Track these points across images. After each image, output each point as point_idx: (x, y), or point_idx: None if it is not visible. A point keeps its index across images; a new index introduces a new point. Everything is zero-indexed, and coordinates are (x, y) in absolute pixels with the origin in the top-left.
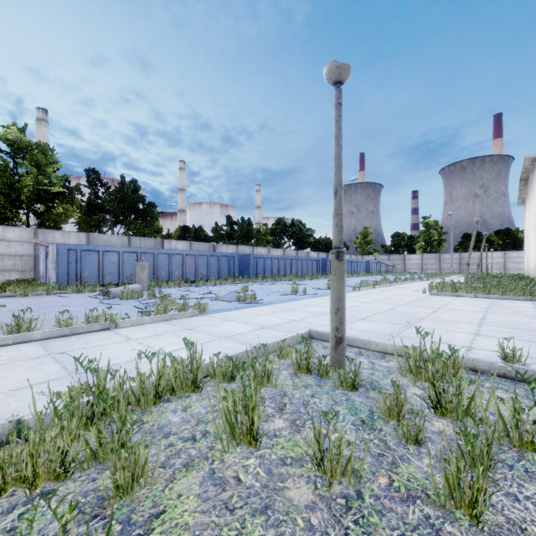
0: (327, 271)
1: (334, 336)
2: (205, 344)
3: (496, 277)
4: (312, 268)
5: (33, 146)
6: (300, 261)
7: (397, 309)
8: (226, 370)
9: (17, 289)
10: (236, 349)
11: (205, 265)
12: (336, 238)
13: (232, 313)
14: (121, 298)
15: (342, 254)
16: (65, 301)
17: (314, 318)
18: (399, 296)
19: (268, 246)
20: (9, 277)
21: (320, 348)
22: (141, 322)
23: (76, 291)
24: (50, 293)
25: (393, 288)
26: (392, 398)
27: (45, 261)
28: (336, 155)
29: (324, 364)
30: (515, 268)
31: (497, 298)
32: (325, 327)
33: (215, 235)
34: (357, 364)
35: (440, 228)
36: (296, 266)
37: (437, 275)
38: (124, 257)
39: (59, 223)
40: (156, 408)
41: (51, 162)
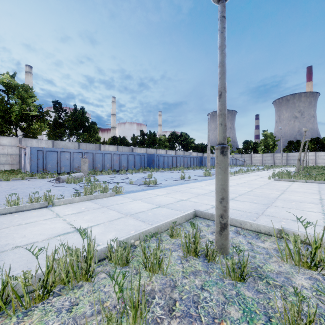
0: (203, 164)
1: (219, 222)
2: (113, 221)
3: (313, 168)
4: (194, 162)
5: (19, 86)
6: (186, 158)
7: (255, 191)
8: (121, 255)
9: (3, 176)
10: (137, 227)
11: (126, 161)
12: (220, 135)
13: (139, 194)
14: (67, 182)
15: (226, 149)
16: (30, 184)
17: (197, 198)
18: (253, 181)
19: (166, 149)
20: (3, 168)
21: (204, 226)
22: (72, 201)
23: (41, 177)
24: (24, 178)
25: (247, 175)
26: (295, 308)
27: (24, 158)
28: (220, 62)
29: (211, 250)
30: (322, 162)
31: (322, 183)
32: (206, 206)
33: (133, 142)
34: (237, 245)
35: (274, 137)
36: (183, 161)
37: (273, 167)
38: (74, 155)
39: (36, 134)
40: (42, 305)
41: (30, 96)
